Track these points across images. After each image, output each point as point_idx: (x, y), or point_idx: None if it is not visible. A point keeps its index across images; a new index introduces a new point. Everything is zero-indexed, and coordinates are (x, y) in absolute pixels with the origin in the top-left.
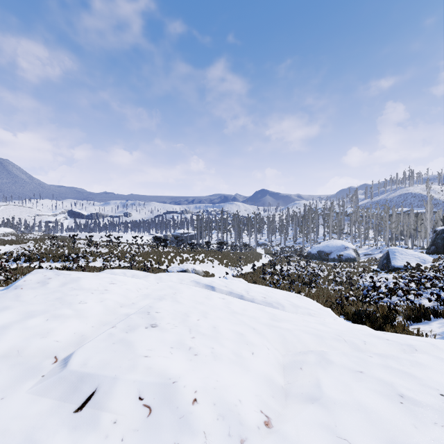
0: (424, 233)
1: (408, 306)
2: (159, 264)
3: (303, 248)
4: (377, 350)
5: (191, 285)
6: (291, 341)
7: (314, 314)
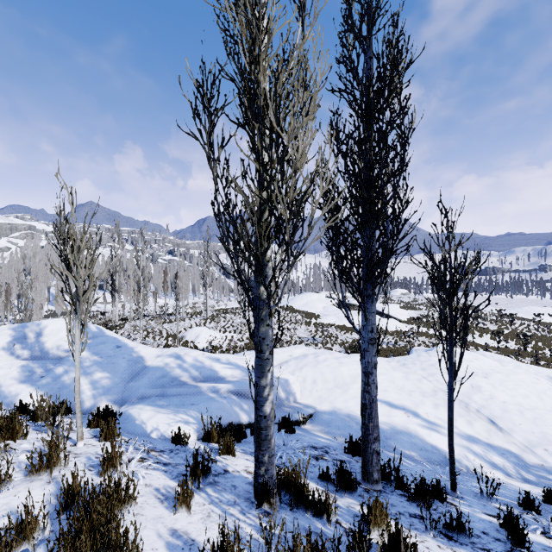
0: None
1: None
2: None
3: None
4: None
5: (543, 378)
6: None
7: None
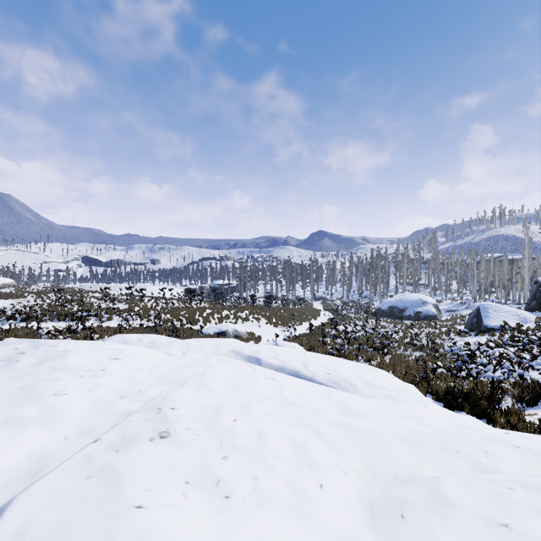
0: (520, 284)
1: (515, 382)
2: (192, 324)
3: (371, 303)
4: (507, 467)
5: (229, 356)
6: (377, 455)
7: (397, 397)
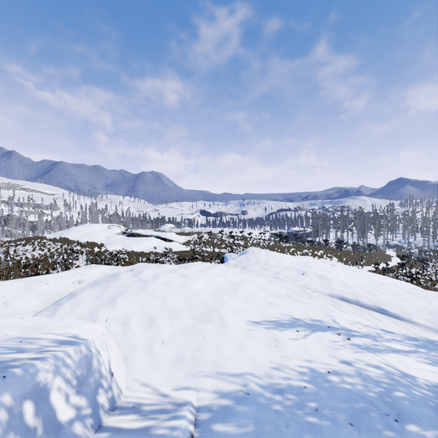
0: None
1: None
2: None
3: None
4: None
5: None
6: (375, 283)
7: None
